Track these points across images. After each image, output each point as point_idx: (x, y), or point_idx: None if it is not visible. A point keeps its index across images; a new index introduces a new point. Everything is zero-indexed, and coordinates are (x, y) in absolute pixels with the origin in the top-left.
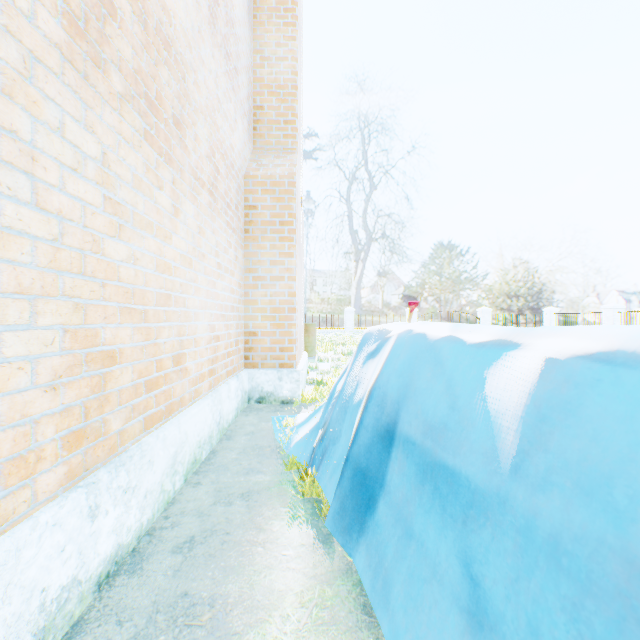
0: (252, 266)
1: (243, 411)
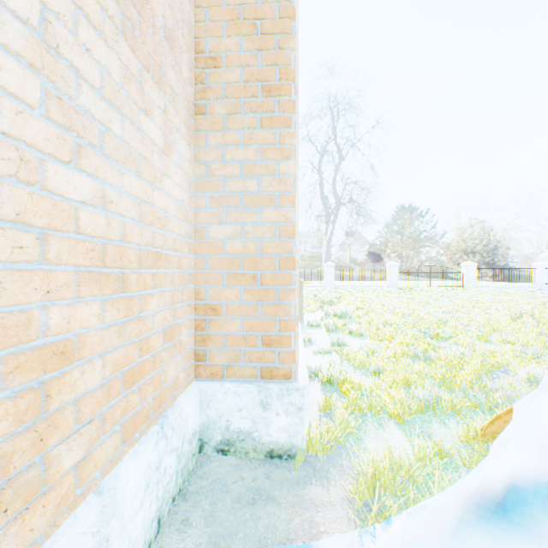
0: (210, 177)
1: (181, 494)
